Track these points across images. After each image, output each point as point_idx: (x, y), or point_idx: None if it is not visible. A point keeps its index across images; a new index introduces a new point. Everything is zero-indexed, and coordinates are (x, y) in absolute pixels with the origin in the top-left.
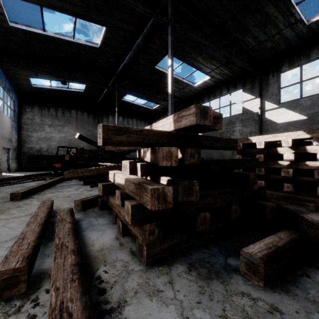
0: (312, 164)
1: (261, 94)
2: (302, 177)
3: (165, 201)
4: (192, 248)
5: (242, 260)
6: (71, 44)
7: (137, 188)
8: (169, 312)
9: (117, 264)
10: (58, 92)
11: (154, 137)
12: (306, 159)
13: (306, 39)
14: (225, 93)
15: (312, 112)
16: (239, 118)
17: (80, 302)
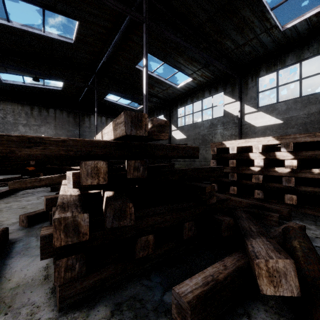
0: (281, 170)
1: (241, 97)
2: (272, 183)
3: (78, 232)
4: (130, 279)
5: (173, 302)
6: (41, 37)
7: None
8: None
9: (23, 311)
10: (33, 90)
11: (85, 148)
12: (277, 164)
13: (282, 45)
14: (207, 96)
15: (287, 117)
16: (220, 121)
17: None
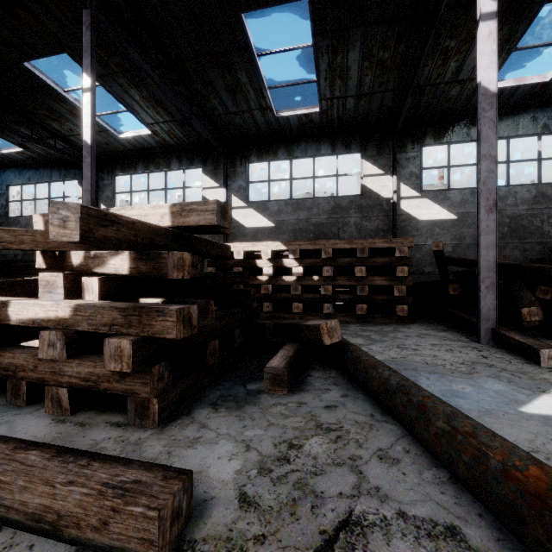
0: (288, 279)
1: (227, 183)
2: (280, 294)
3: (191, 324)
4: (202, 391)
5: (267, 377)
6: None
7: (133, 314)
8: (223, 446)
9: (106, 445)
10: None
11: (149, 235)
12: (281, 273)
13: (275, 132)
14: (175, 168)
15: (279, 220)
16: None
17: (134, 470)
